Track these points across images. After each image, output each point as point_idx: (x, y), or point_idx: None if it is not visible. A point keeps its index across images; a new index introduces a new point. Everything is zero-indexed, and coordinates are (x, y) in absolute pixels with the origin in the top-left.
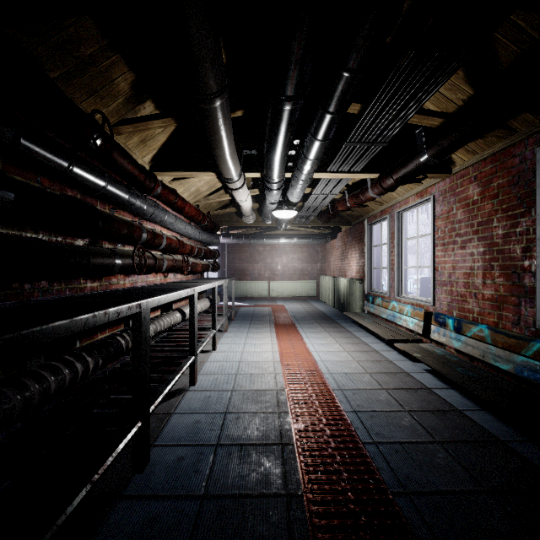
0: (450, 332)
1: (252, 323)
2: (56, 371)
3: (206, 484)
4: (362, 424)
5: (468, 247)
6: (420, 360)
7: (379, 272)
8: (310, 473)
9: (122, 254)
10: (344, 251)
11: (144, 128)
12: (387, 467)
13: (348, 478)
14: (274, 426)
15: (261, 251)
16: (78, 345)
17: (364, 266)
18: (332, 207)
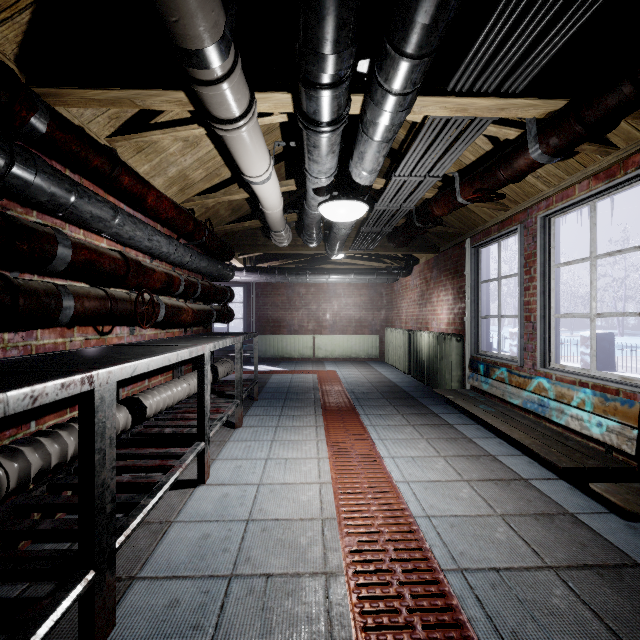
0: None
1: (286, 406)
2: None
3: None
4: None
5: None
6: None
7: (486, 324)
8: None
9: None
10: (425, 293)
11: None
12: None
13: None
14: None
15: (304, 293)
16: None
17: (464, 313)
18: (419, 213)
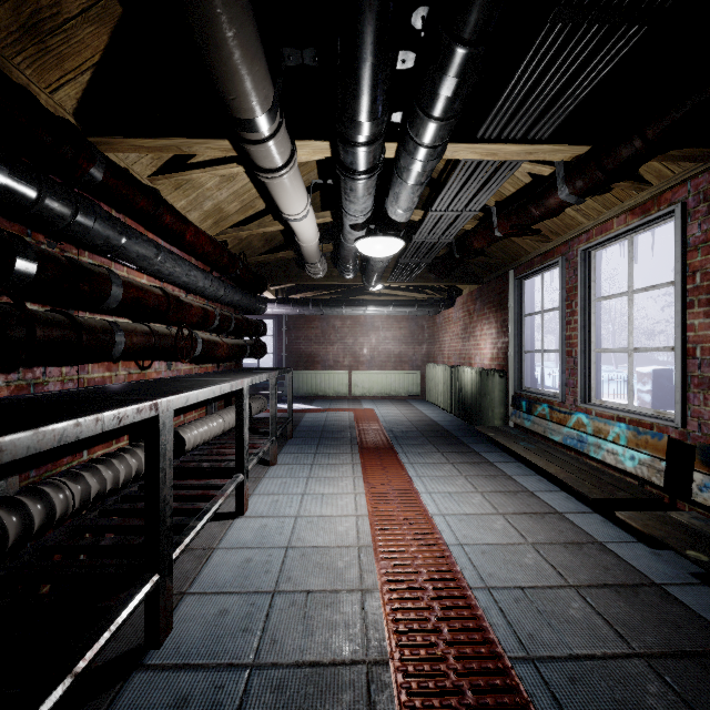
0: None
1: (322, 444)
2: None
3: None
4: None
5: None
6: None
7: (531, 359)
8: None
9: None
10: (468, 326)
11: None
12: None
13: None
14: None
15: (339, 326)
16: None
17: (508, 348)
18: (459, 245)
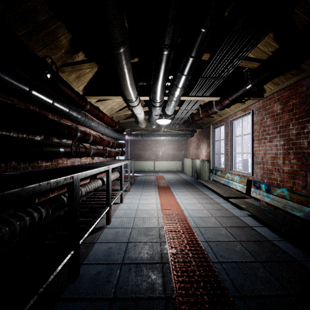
0: (263, 192)
1: (144, 186)
2: (21, 218)
3: (114, 290)
4: (211, 250)
5: (274, 141)
6: (245, 209)
7: (219, 156)
8: (180, 281)
9: (64, 145)
10: (198, 144)
11: (78, 69)
12: (228, 279)
13: (203, 286)
14: (157, 251)
15: (150, 143)
16: (37, 201)
17: (210, 152)
18: (191, 117)
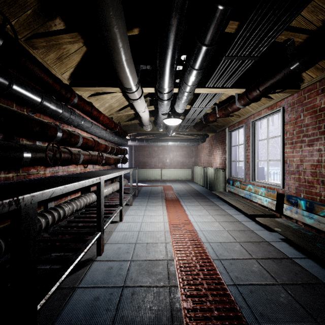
0: (302, 210)
1: (150, 198)
2: None
3: None
4: (245, 302)
5: (315, 145)
6: (282, 235)
7: (235, 164)
8: None
9: (34, 148)
10: (211, 150)
11: (56, 43)
12: None
13: None
14: (165, 304)
15: (156, 150)
16: None
17: (226, 159)
18: (204, 118)
